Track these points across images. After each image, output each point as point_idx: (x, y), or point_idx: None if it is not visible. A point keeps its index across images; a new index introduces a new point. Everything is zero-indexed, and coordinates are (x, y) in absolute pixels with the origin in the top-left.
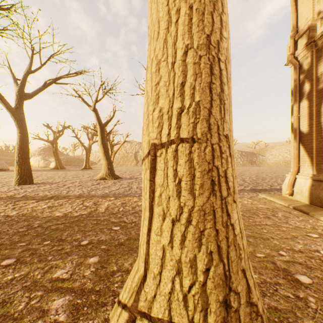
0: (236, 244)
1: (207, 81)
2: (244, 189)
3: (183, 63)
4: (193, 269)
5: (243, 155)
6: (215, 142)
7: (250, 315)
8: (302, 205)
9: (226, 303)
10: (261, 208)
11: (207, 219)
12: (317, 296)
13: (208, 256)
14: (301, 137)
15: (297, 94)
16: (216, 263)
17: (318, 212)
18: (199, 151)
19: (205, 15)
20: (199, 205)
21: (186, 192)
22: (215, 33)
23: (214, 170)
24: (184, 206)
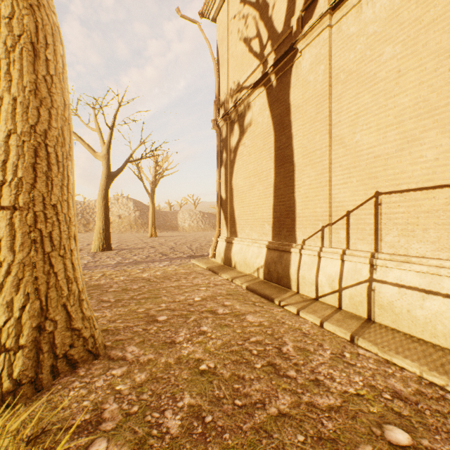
0: (60, 287)
1: (31, 162)
2: (181, 256)
3: (6, 144)
4: (10, 309)
5: (205, 217)
6: (40, 210)
7: (71, 337)
8: (217, 266)
9: (41, 328)
10: (180, 273)
11: (28, 270)
12: (161, 325)
13: (26, 296)
14: (221, 201)
15: (218, 160)
16: (33, 301)
17: (223, 270)
18: (21, 217)
19: (30, 109)
20: (19, 259)
21: (7, 250)
22: (43, 124)
23: (37, 232)
24: (4, 261)
